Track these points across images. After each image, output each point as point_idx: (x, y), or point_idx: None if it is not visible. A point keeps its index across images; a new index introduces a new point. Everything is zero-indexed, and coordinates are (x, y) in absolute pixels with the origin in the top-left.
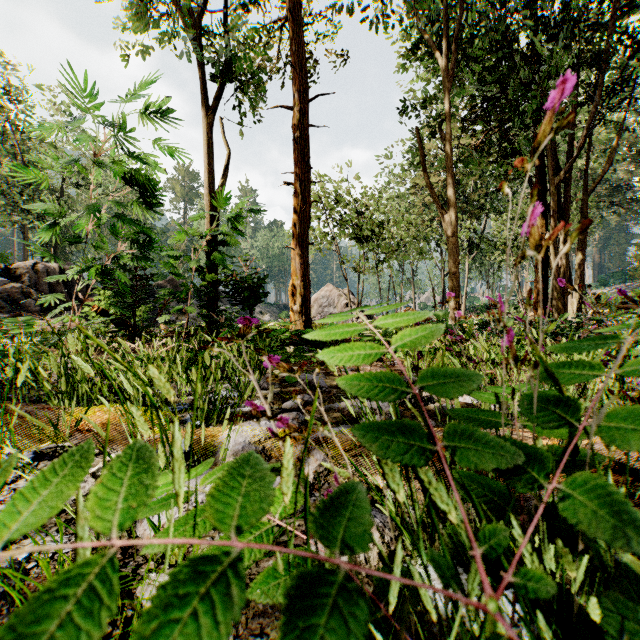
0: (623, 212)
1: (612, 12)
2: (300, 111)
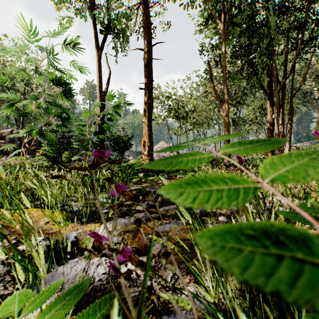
0: (309, 105)
1: (307, 1)
2: (147, 51)
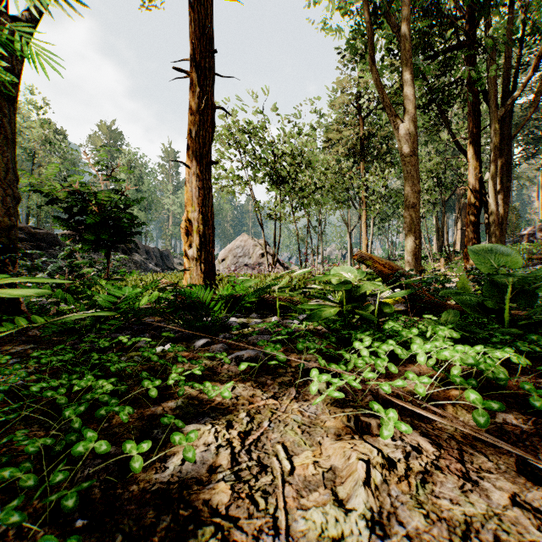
0: None
1: None
2: None
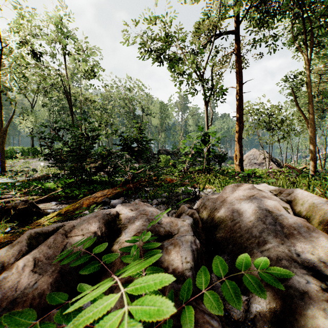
0: None
1: None
2: (238, 89)
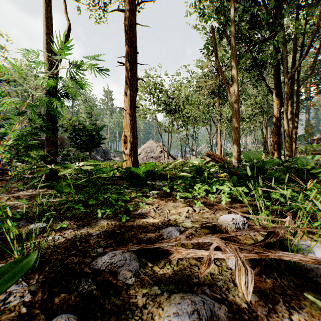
0: None
1: None
2: (129, 11)
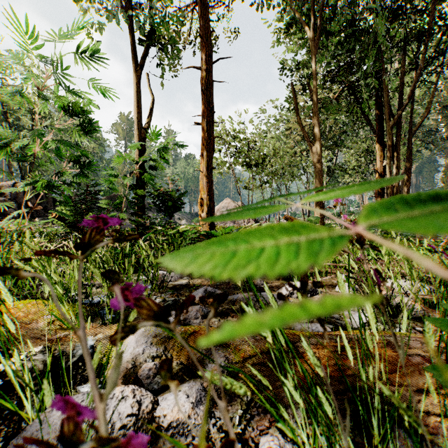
0: (433, 148)
1: (433, 0)
2: (206, 70)
